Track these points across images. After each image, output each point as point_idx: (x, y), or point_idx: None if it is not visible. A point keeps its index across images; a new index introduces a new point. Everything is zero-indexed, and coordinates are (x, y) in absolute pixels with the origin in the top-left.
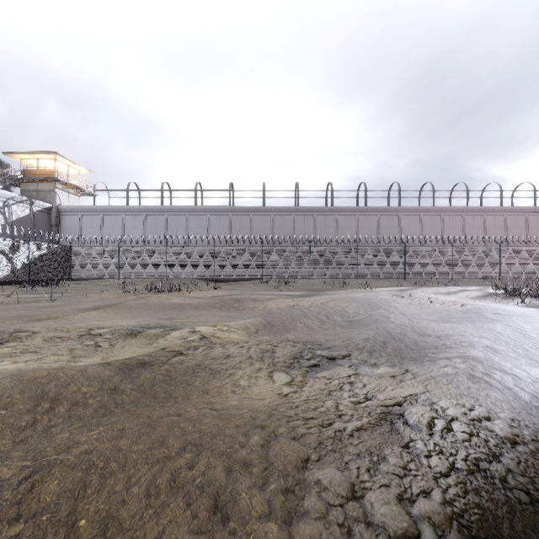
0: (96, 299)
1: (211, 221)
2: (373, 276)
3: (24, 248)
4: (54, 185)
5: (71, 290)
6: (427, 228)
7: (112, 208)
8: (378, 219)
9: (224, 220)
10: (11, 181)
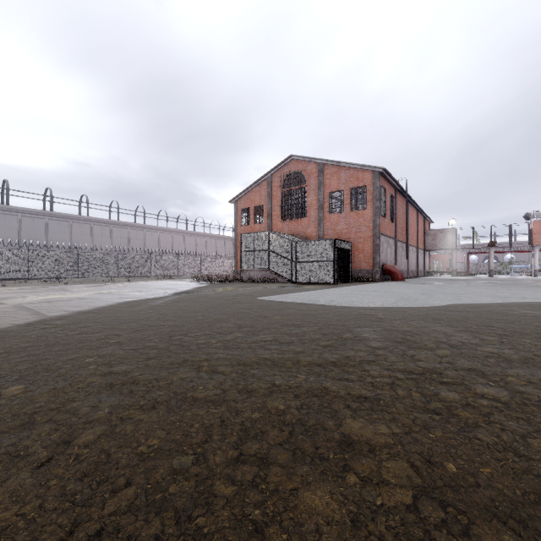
0: None
1: None
2: (130, 275)
3: None
4: None
5: None
6: (163, 242)
7: None
8: (129, 232)
9: None
10: None
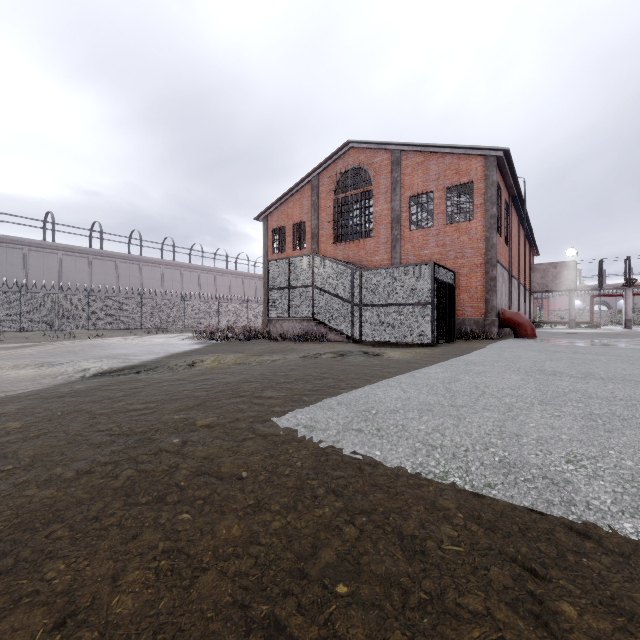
0: None
1: None
2: (108, 327)
3: None
4: None
5: None
6: (168, 281)
7: None
8: (117, 266)
9: None
10: None
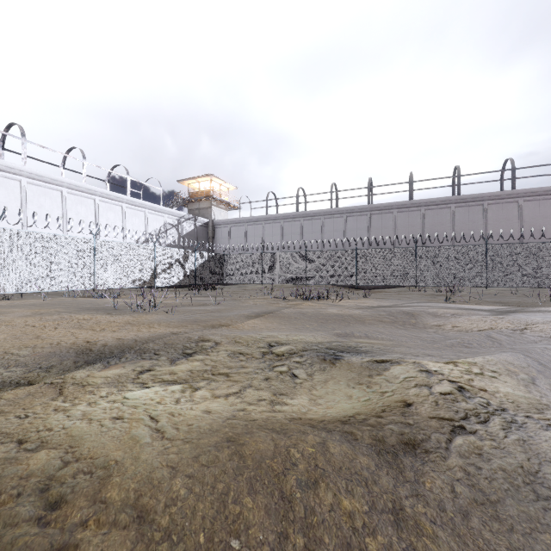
0: (251, 304)
1: (348, 223)
2: None
3: (191, 256)
4: (210, 203)
5: (225, 294)
6: None
7: (254, 218)
8: None
9: (362, 220)
10: (182, 203)
